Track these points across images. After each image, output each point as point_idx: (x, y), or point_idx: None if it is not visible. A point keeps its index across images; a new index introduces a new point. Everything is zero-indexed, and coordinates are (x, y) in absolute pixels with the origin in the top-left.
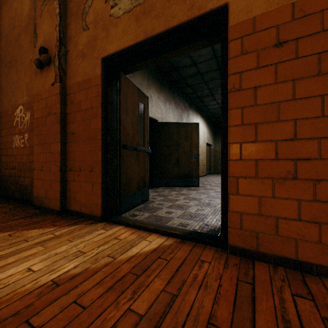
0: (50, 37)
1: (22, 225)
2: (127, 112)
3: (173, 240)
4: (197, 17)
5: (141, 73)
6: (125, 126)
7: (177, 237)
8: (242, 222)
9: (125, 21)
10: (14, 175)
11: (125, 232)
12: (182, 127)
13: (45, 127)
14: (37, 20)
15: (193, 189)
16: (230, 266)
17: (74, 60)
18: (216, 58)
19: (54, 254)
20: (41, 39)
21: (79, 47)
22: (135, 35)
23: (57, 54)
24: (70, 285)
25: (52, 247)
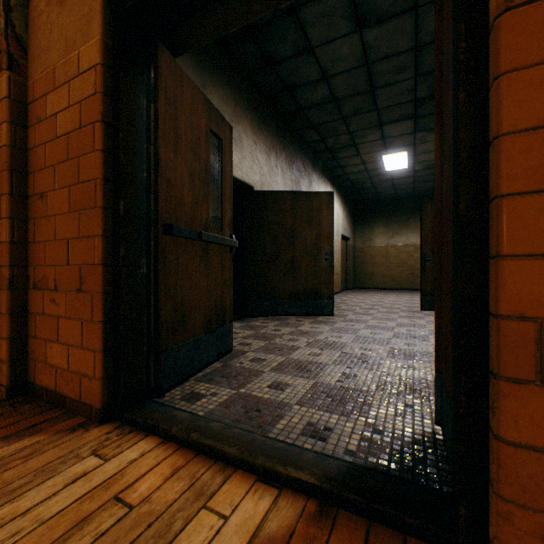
0: None
1: None
2: (177, 147)
3: (295, 505)
4: None
5: (219, 88)
6: (173, 179)
7: (305, 492)
8: None
9: None
10: None
11: (155, 469)
12: (302, 201)
13: None
14: None
15: (323, 321)
16: None
17: (43, 14)
18: (368, 66)
19: None
20: None
21: None
22: None
23: None
24: None
25: None
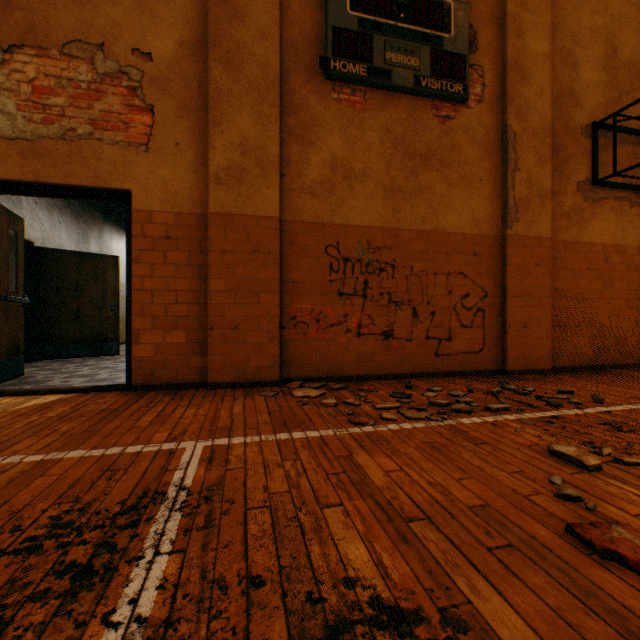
0: None
1: None
2: None
3: (76, 394)
4: (103, 188)
5: None
6: None
7: (80, 392)
8: (143, 364)
9: (2, 147)
10: None
11: (6, 399)
12: (89, 261)
13: None
14: None
15: (109, 359)
16: (130, 395)
17: None
18: None
19: None
20: None
21: None
22: (20, 172)
23: None
24: None
25: None
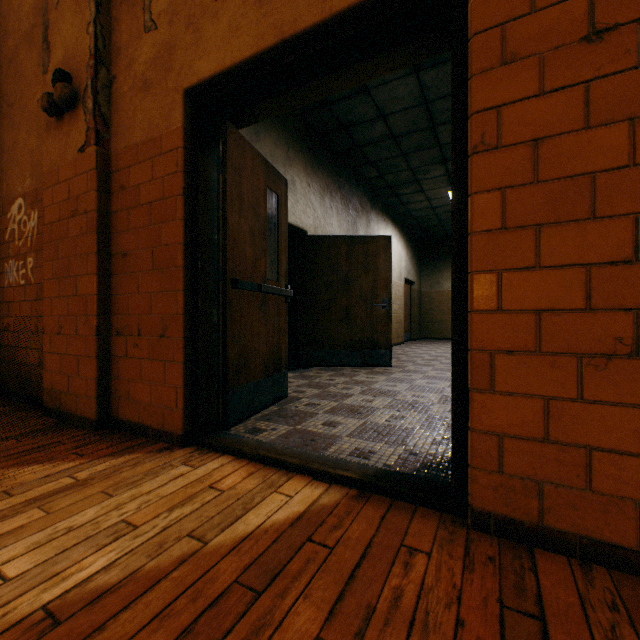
0: (77, 48)
1: (10, 454)
2: (241, 209)
3: (341, 491)
4: None
5: (272, 133)
6: (237, 239)
7: (349, 485)
8: (503, 456)
9: (234, 5)
10: (6, 344)
11: (234, 473)
12: (357, 246)
13: (67, 241)
14: (50, 15)
15: (379, 371)
16: (478, 565)
17: (126, 96)
18: (427, 104)
19: (65, 530)
20: (58, 54)
21: (136, 69)
22: (256, 35)
23: (90, 83)
24: (88, 621)
25: (64, 511)
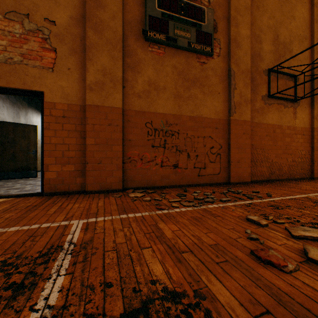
0: None
1: None
2: None
3: (13, 198)
4: (28, 90)
5: None
6: None
7: (15, 197)
8: (50, 182)
9: None
10: None
11: None
12: (20, 127)
13: None
14: None
15: (31, 179)
16: (43, 198)
17: None
18: None
19: None
20: None
21: None
22: None
23: None
24: None
25: None
